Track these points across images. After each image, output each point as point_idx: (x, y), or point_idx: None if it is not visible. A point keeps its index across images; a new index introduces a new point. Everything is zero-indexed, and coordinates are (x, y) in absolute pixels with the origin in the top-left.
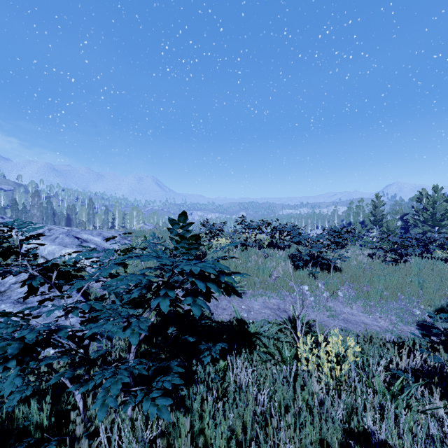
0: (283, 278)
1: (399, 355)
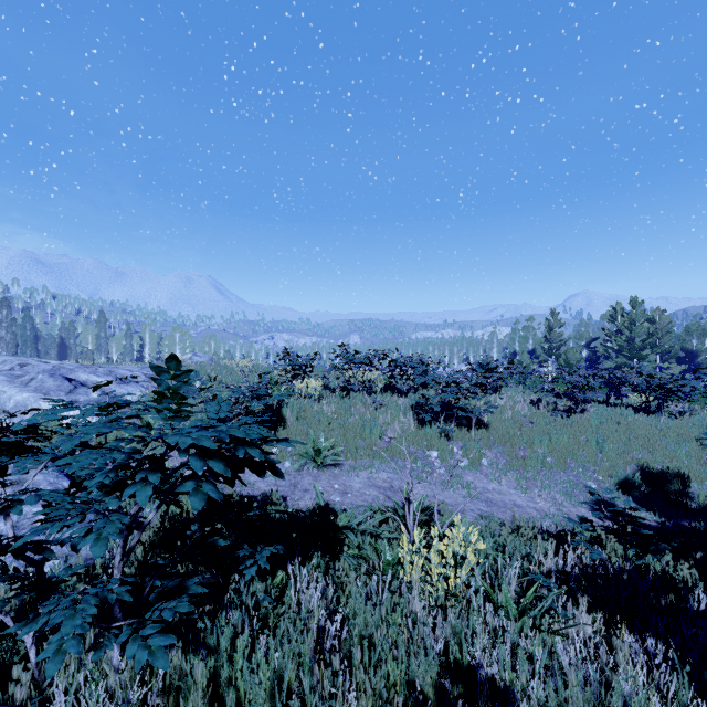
0: (400, 441)
1: (554, 551)
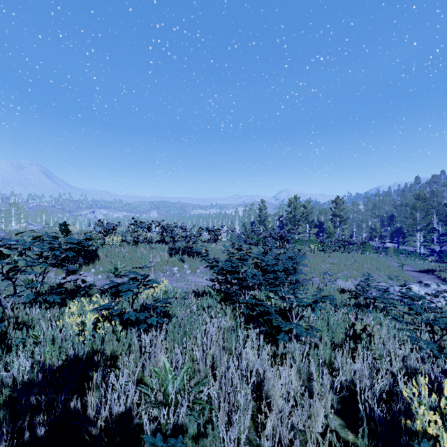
0: (160, 263)
1: None
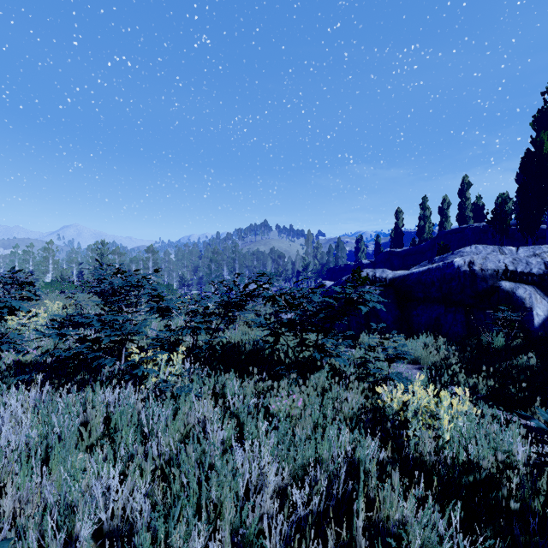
0: None
1: None
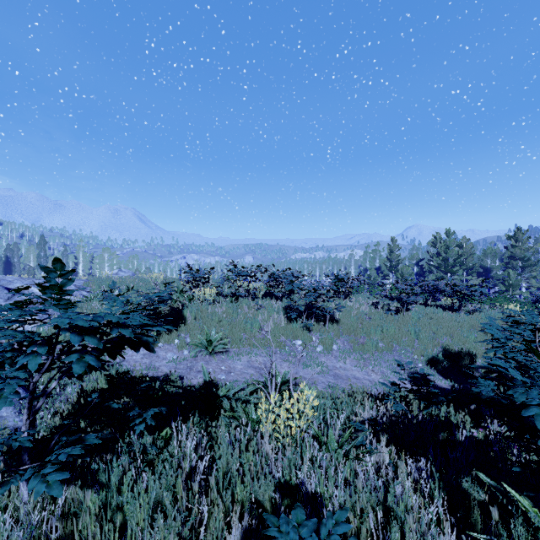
0: (274, 333)
1: (376, 408)
